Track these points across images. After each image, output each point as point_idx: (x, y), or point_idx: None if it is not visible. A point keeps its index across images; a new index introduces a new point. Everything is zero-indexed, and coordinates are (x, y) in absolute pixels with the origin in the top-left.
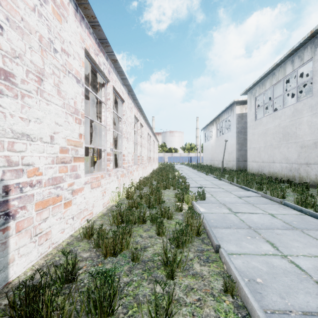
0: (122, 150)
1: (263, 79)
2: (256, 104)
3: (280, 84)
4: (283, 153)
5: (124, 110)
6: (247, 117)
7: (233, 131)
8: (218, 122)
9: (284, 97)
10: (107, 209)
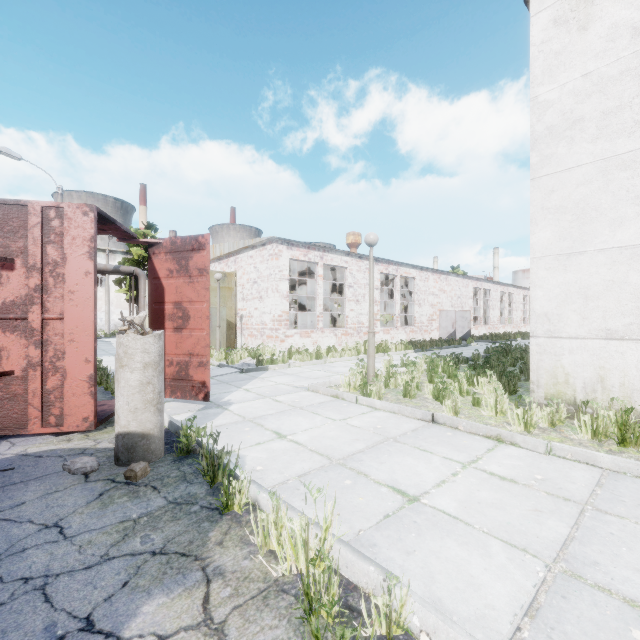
0: (489, 315)
1: None
2: None
3: None
4: None
5: (490, 294)
6: None
7: None
8: None
9: None
10: None
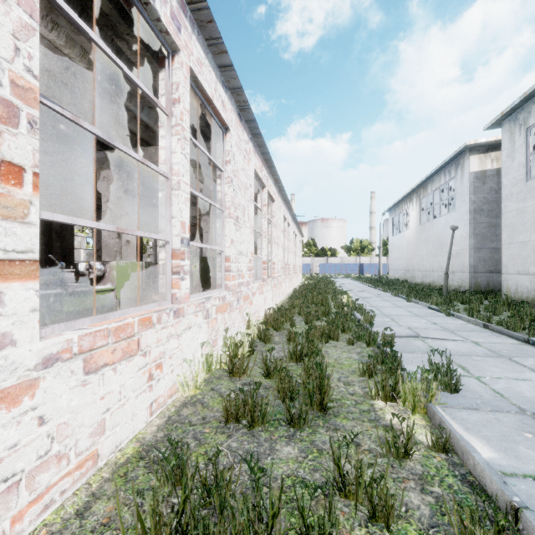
0: (223, 247)
1: None
2: (530, 144)
3: None
4: None
5: (228, 150)
6: (502, 176)
7: (463, 210)
8: (424, 195)
9: None
10: (161, 420)
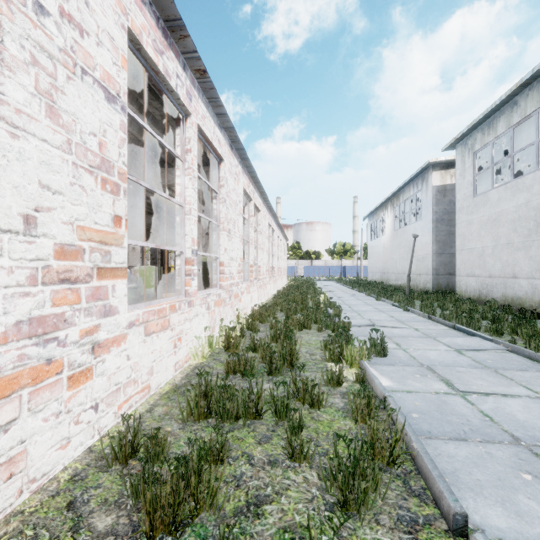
0: (219, 254)
1: (490, 117)
2: (475, 166)
3: (524, 125)
4: (537, 260)
5: (222, 176)
6: (456, 191)
7: (427, 219)
8: (397, 204)
9: (539, 148)
10: (183, 375)
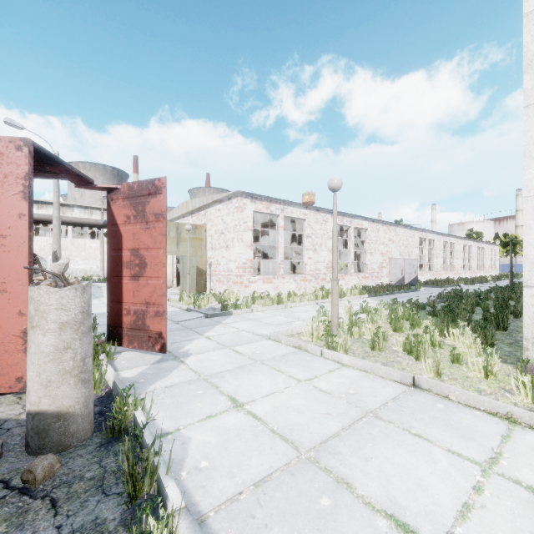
0: (433, 263)
1: None
2: None
3: None
4: None
5: (434, 243)
6: None
7: None
8: None
9: None
10: None
